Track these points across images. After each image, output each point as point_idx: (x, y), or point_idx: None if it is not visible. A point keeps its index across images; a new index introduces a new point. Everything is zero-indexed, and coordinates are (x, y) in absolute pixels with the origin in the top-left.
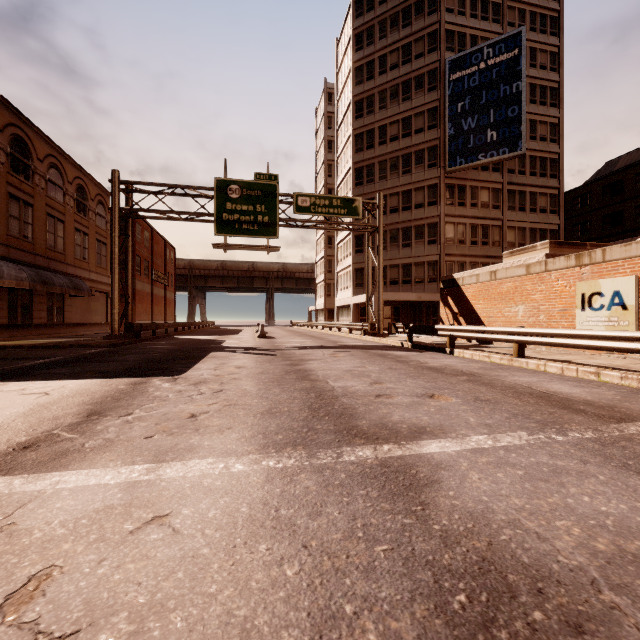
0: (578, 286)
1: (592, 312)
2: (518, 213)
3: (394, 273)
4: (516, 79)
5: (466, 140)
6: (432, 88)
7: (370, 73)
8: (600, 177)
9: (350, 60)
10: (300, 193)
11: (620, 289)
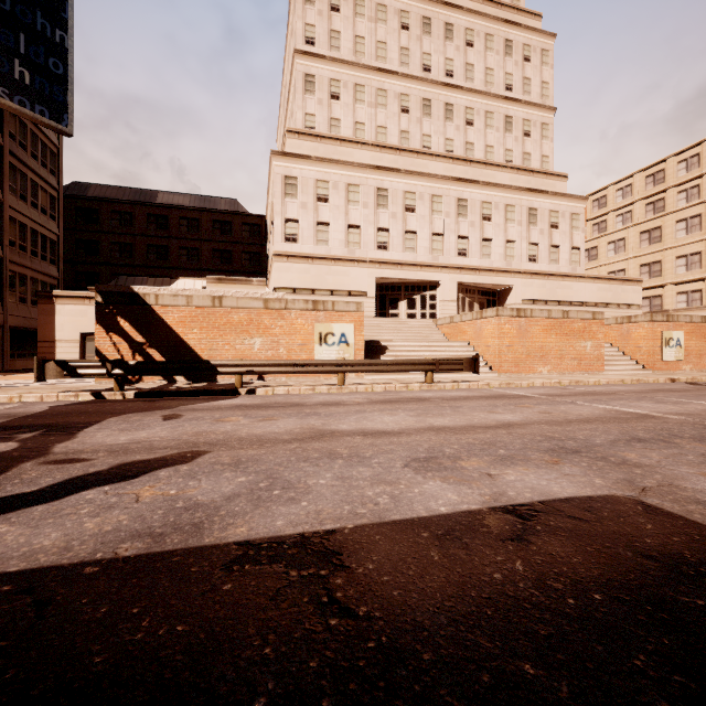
0: (317, 326)
1: (327, 347)
2: (20, 201)
3: None
4: (61, 26)
5: None
6: None
7: None
8: (74, 195)
9: None
10: None
11: (346, 332)
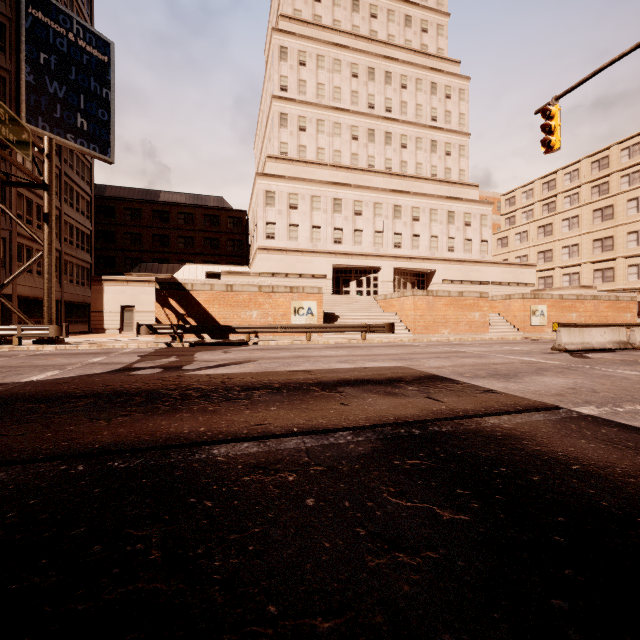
0: (293, 303)
1: (299, 316)
2: (70, 208)
3: None
4: (106, 86)
5: (52, 105)
6: None
7: None
8: (96, 196)
9: None
10: None
11: (311, 307)
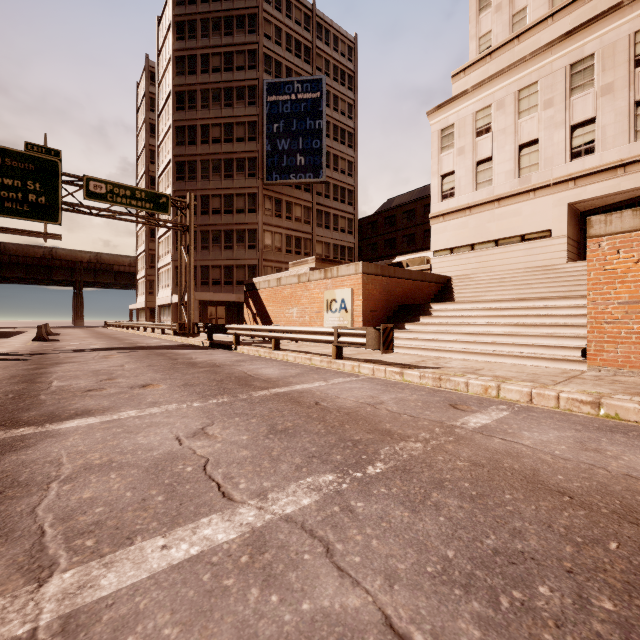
0: (325, 294)
1: (332, 314)
2: (324, 230)
3: (217, 274)
4: (319, 117)
5: (281, 159)
6: (252, 103)
7: (192, 67)
8: (383, 210)
9: (171, 46)
10: (93, 177)
11: (345, 297)
